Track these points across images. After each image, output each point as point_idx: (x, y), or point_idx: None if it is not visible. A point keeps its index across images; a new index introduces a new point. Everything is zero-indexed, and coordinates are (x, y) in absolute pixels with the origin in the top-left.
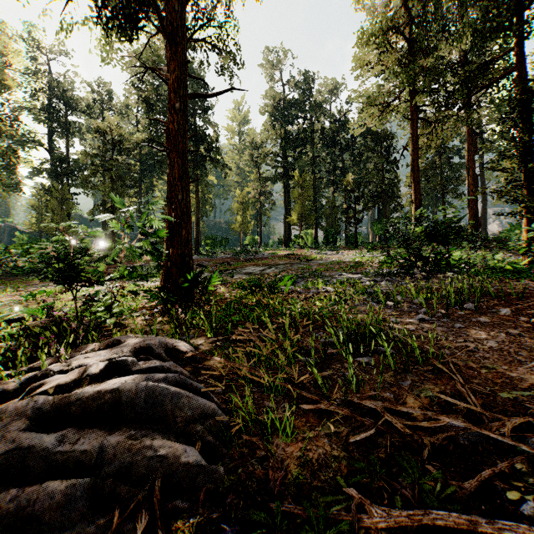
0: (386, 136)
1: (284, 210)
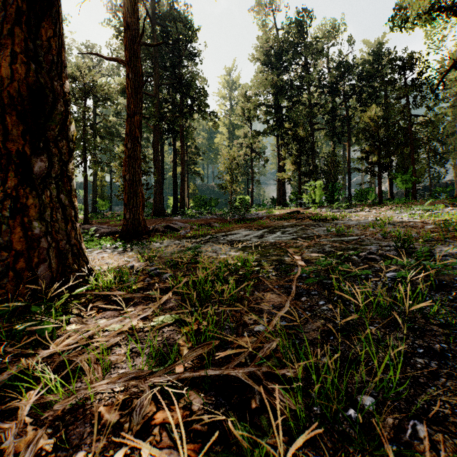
0: (416, 60)
1: (278, 167)
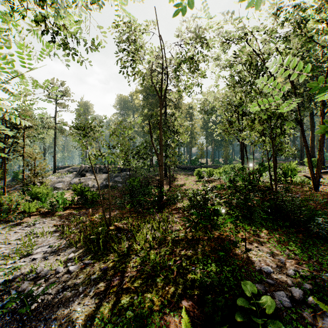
0: None
1: None
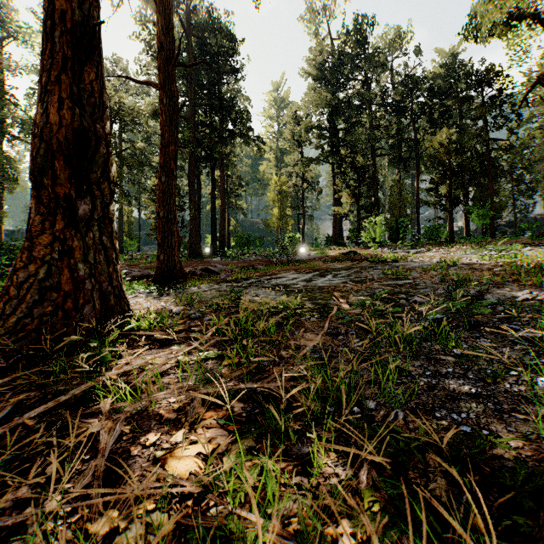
0: (495, 75)
1: (334, 200)
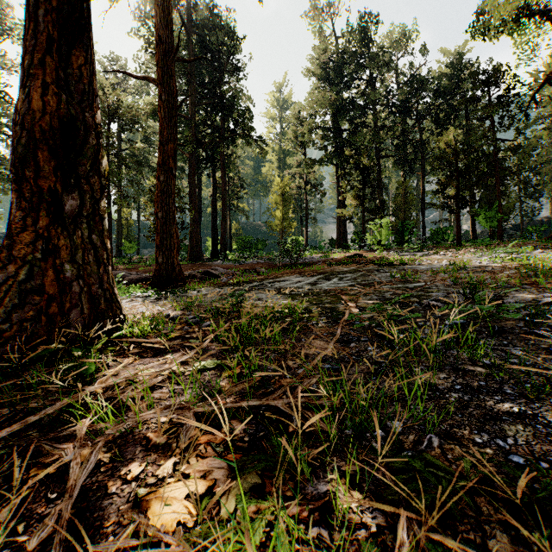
0: (503, 74)
1: (338, 202)
